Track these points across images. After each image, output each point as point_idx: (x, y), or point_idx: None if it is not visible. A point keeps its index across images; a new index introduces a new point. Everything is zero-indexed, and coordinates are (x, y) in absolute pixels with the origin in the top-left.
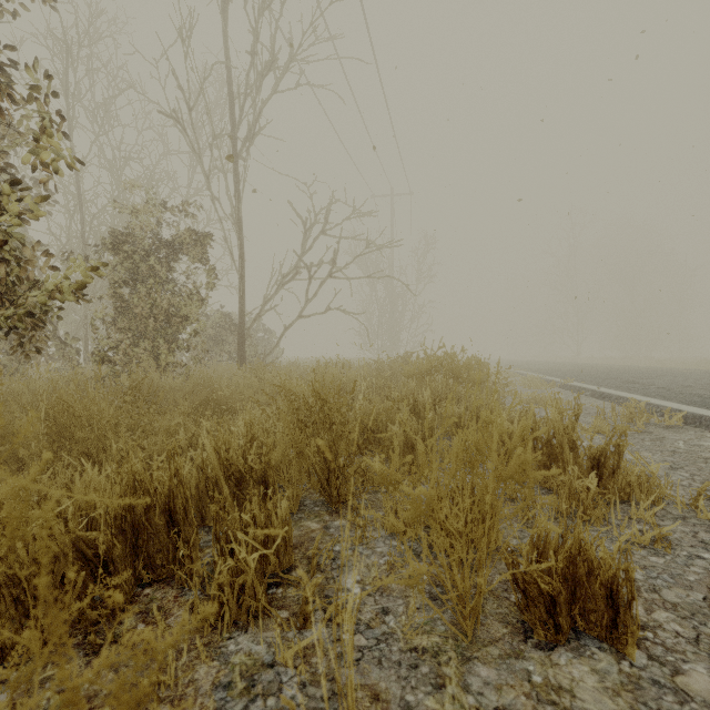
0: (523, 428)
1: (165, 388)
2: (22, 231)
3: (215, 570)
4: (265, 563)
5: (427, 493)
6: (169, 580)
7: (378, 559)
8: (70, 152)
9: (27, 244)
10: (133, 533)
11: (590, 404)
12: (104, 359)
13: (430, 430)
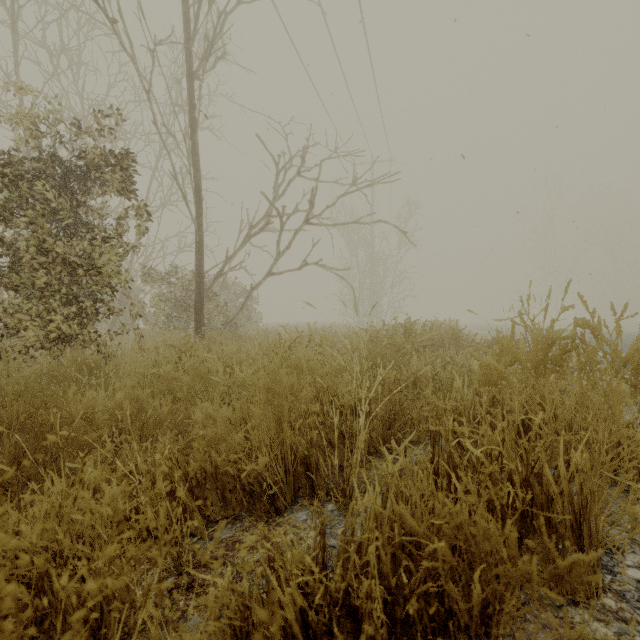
0: None
1: None
2: None
3: None
4: None
5: None
6: None
7: None
8: None
9: None
10: None
11: None
12: None
13: None
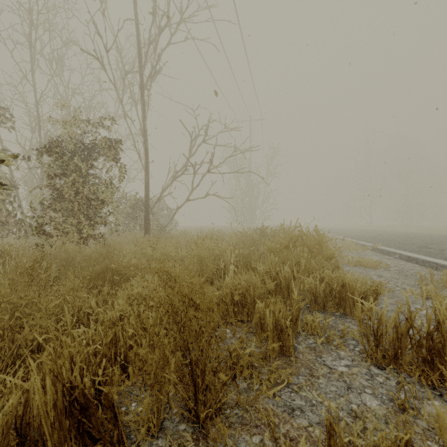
0: None
1: (77, 257)
2: None
3: None
4: None
5: None
6: None
7: None
8: None
9: None
10: None
11: (403, 266)
12: (40, 233)
13: (297, 311)
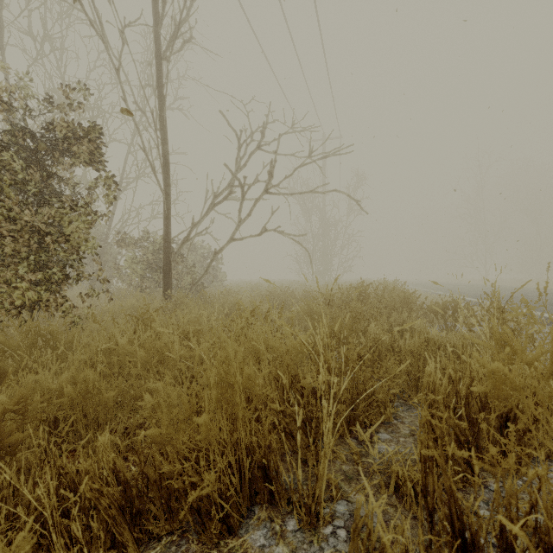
0: None
1: None
2: None
3: None
4: None
5: None
6: None
7: None
8: None
9: None
10: None
11: None
12: None
13: None
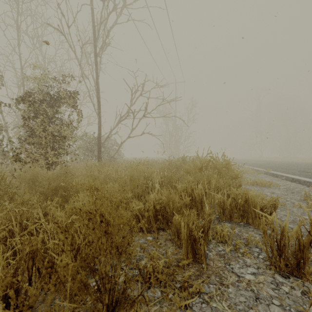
0: None
1: (39, 178)
2: None
3: None
4: None
5: None
6: None
7: None
8: None
9: None
10: None
11: (289, 185)
12: (17, 160)
13: (209, 222)
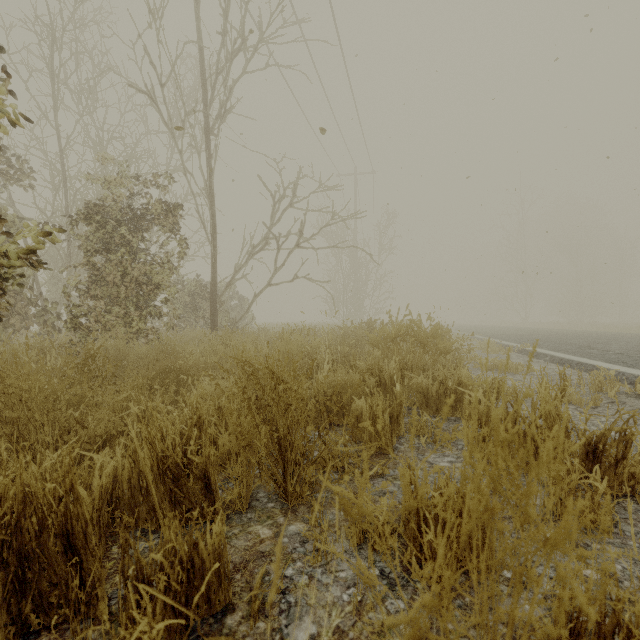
0: (554, 442)
1: (130, 356)
2: (9, 205)
3: (120, 622)
4: (191, 606)
5: (428, 597)
6: (64, 627)
7: (341, 593)
8: (14, 108)
9: (6, 215)
10: (20, 563)
11: (551, 370)
12: (76, 326)
13: (399, 406)
